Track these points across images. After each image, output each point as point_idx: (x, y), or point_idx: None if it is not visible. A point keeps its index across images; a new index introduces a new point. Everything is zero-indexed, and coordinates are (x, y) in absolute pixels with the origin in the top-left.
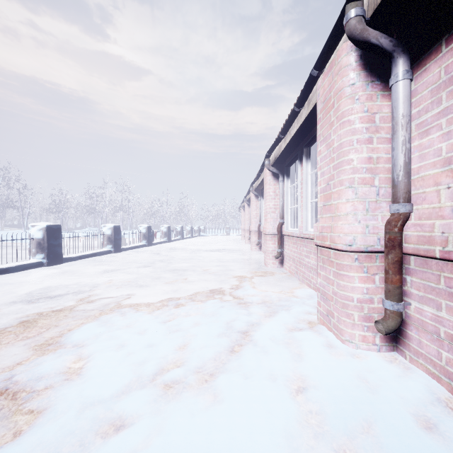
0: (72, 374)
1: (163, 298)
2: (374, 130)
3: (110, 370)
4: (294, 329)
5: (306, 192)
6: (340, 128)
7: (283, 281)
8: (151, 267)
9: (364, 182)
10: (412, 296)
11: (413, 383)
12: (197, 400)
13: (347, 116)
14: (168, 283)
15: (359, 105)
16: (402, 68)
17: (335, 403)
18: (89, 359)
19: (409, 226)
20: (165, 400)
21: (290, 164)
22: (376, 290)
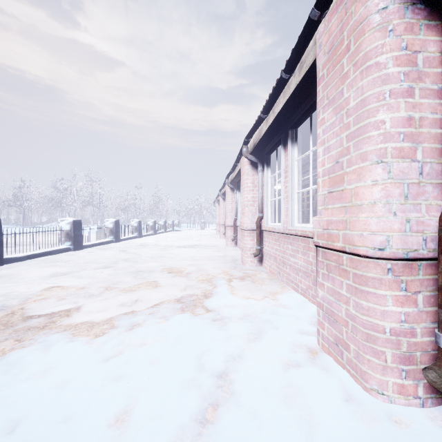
0: None
1: (115, 314)
2: (415, 77)
3: None
4: (291, 365)
5: (292, 181)
6: (361, 77)
7: (264, 284)
8: (111, 269)
9: (401, 155)
10: None
11: None
12: None
13: (375, 57)
14: (126, 290)
15: (395, 39)
16: None
17: None
18: None
19: None
20: None
21: (271, 151)
22: (418, 316)
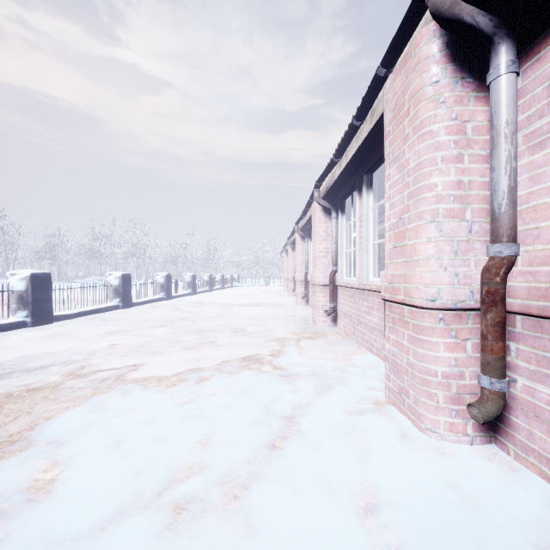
0: (38, 491)
1: (181, 369)
2: (464, 144)
3: (96, 484)
4: (356, 412)
5: (367, 231)
6: (418, 142)
7: (337, 344)
8: (168, 327)
9: (451, 215)
10: (518, 371)
11: (526, 495)
12: (221, 533)
13: (429, 125)
14: (189, 348)
15: (445, 111)
16: (506, 57)
17: (422, 532)
18: (67, 465)
19: (515, 275)
20: (174, 533)
21: (346, 196)
22: (467, 361)
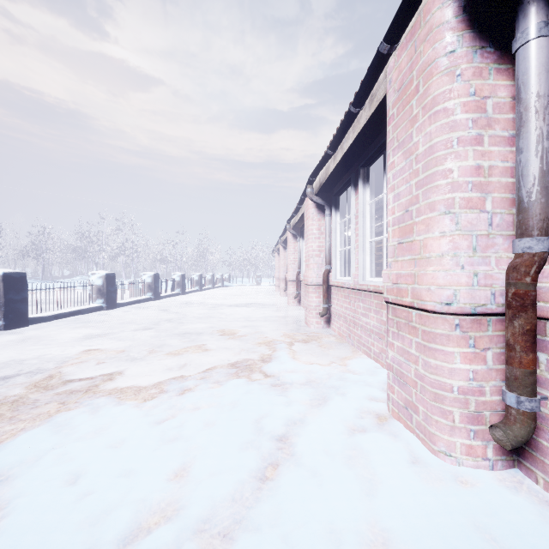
0: None
1: (162, 378)
2: (484, 124)
3: (37, 540)
4: (357, 430)
5: (364, 228)
6: (429, 122)
7: (332, 348)
8: (153, 330)
9: (469, 206)
10: None
11: None
12: None
13: (443, 102)
14: (173, 354)
15: (462, 85)
16: (537, 19)
17: None
18: (7, 510)
19: (547, 274)
20: None
21: (340, 192)
22: (488, 374)
